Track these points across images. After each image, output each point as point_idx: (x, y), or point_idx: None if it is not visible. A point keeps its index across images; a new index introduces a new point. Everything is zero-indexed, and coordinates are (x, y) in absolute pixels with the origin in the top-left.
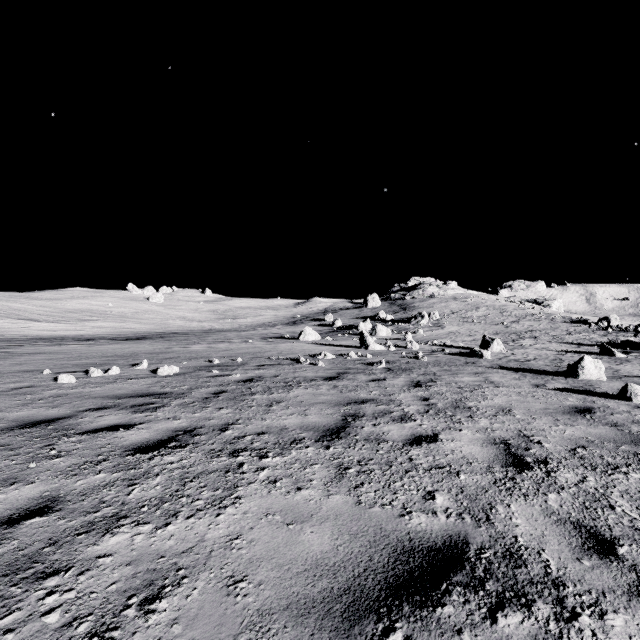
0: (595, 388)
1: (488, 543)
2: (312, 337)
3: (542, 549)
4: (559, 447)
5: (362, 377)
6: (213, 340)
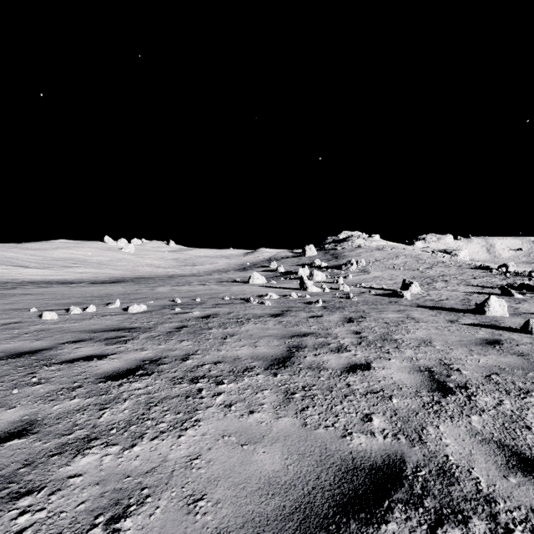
0: (500, 323)
1: (423, 462)
2: (259, 281)
3: (471, 467)
4: (476, 374)
5: (303, 314)
6: (176, 283)
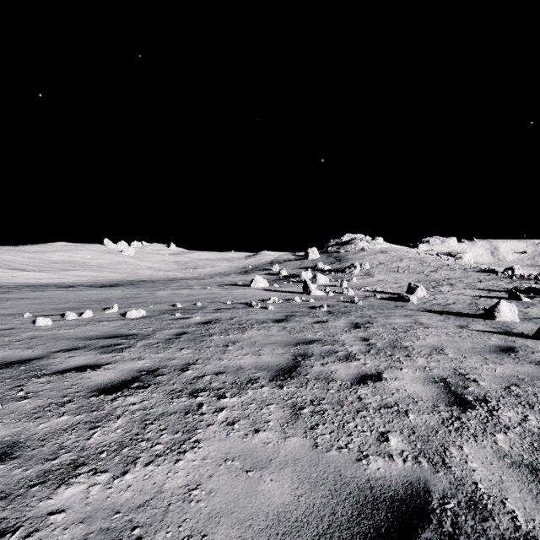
0: (512, 329)
1: (449, 491)
2: (262, 284)
3: (505, 497)
4: (494, 385)
5: (307, 319)
6: (176, 287)
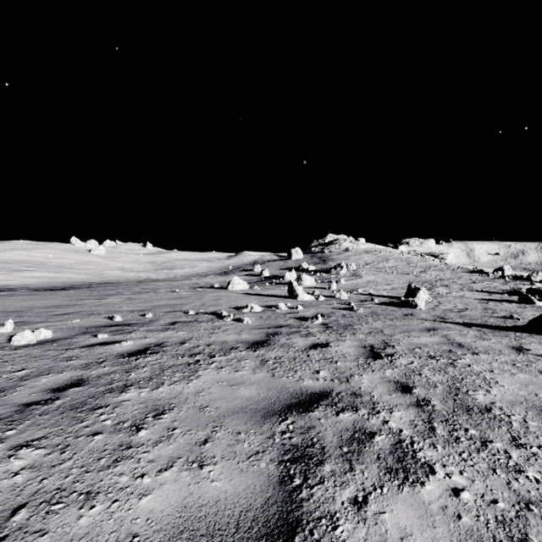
0: None
1: None
2: (240, 286)
3: None
4: None
5: (298, 341)
6: (139, 290)
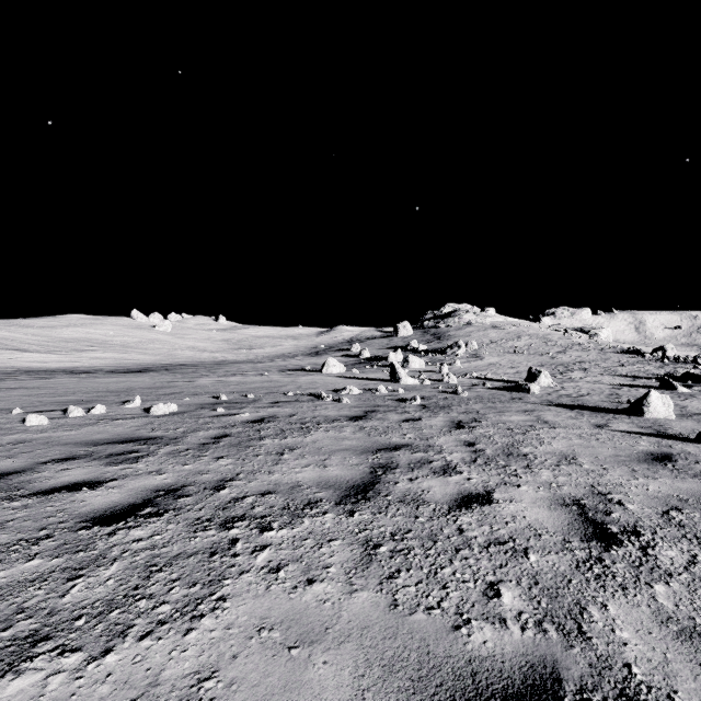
0: (666, 429)
1: (590, 679)
2: (336, 369)
3: (673, 689)
4: (647, 509)
5: (394, 416)
6: (224, 373)
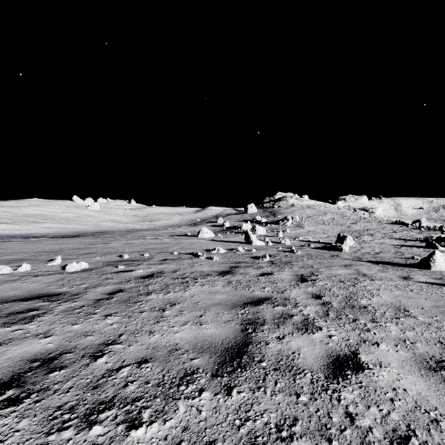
0: None
1: None
2: (208, 235)
3: None
4: None
5: (252, 271)
6: (131, 237)
